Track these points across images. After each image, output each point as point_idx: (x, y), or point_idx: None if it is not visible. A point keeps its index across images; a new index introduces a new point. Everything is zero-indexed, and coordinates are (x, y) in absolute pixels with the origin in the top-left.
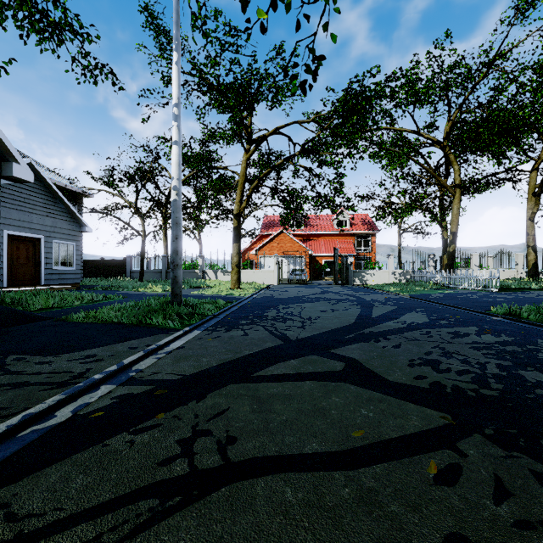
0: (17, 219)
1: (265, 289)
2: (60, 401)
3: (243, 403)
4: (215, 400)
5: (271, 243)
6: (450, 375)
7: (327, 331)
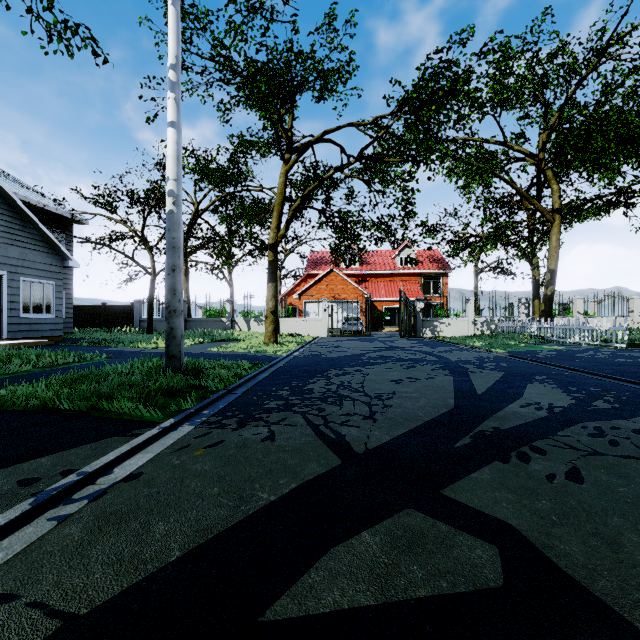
0: None
1: (311, 344)
2: None
3: None
4: None
5: (318, 285)
6: None
7: (418, 427)
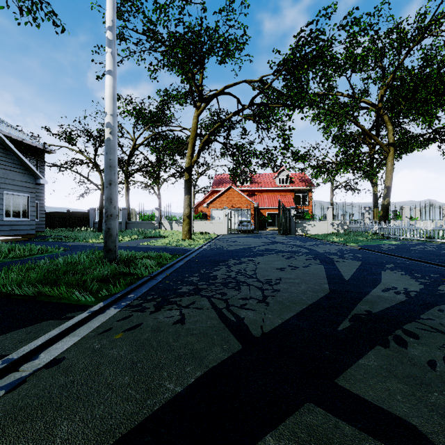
0: None
1: (216, 239)
2: None
3: None
4: None
5: (221, 198)
6: None
7: (303, 310)
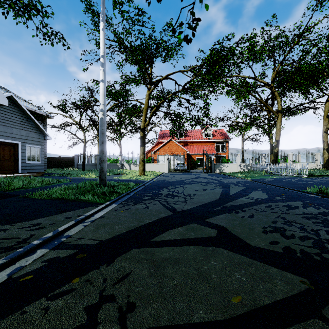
0: (3, 131)
1: (160, 175)
2: (1, 265)
3: (142, 267)
4: (121, 264)
5: (164, 147)
6: (295, 240)
7: (202, 204)
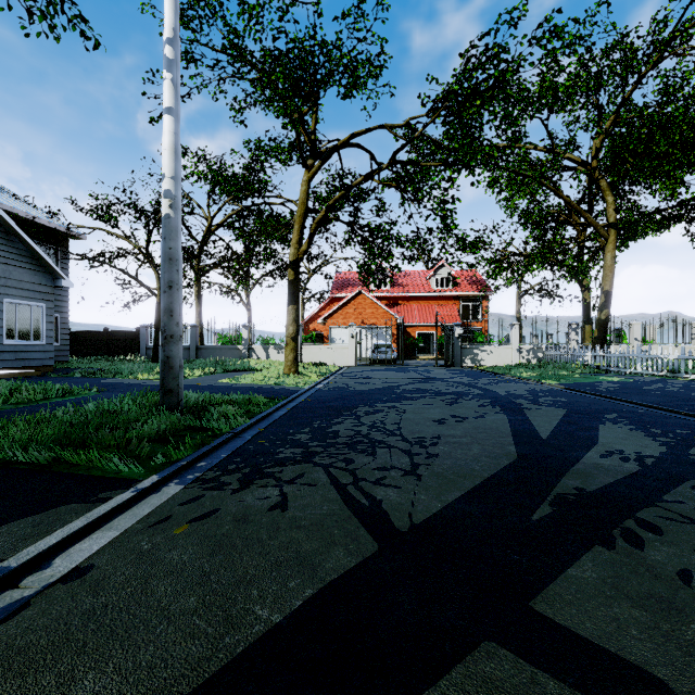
0: None
1: (337, 374)
2: None
3: None
4: None
5: (345, 309)
6: None
7: (476, 488)
